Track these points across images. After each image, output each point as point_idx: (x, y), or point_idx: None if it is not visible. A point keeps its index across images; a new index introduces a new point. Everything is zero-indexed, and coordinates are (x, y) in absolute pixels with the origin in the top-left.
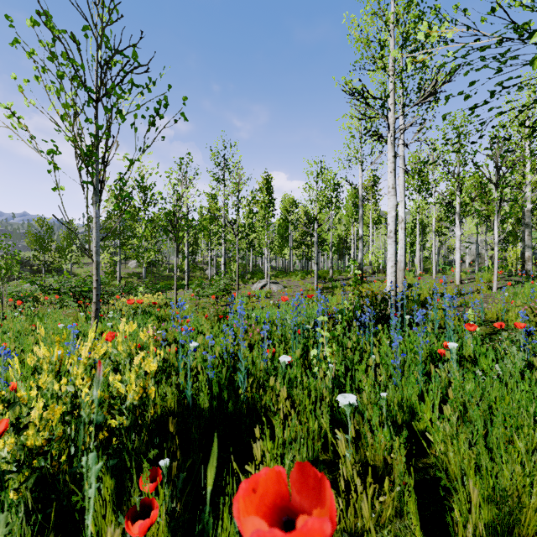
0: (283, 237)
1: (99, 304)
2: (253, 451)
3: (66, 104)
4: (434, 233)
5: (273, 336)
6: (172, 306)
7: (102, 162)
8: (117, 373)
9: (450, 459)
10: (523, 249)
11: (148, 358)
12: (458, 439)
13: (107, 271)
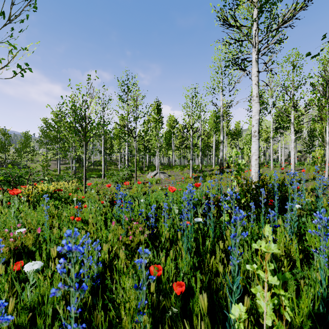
0: (168, 143)
1: None
2: None
3: None
4: (271, 139)
5: (159, 230)
6: (45, 198)
7: None
8: None
9: None
10: None
11: None
12: None
13: (43, 165)
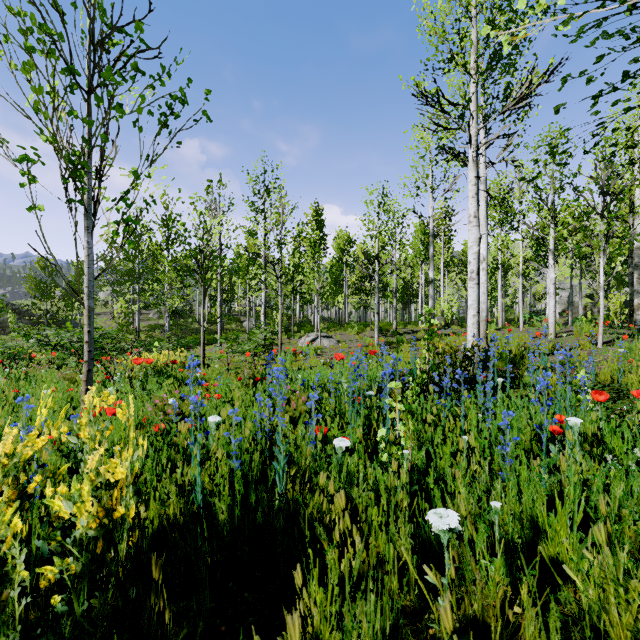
0: (336, 281)
1: (92, 364)
2: (289, 631)
3: (39, 88)
4: (521, 276)
5: (324, 406)
6: None
7: (97, 174)
8: (62, 484)
9: (612, 618)
10: (631, 295)
11: (111, 459)
12: (627, 586)
13: (121, 322)
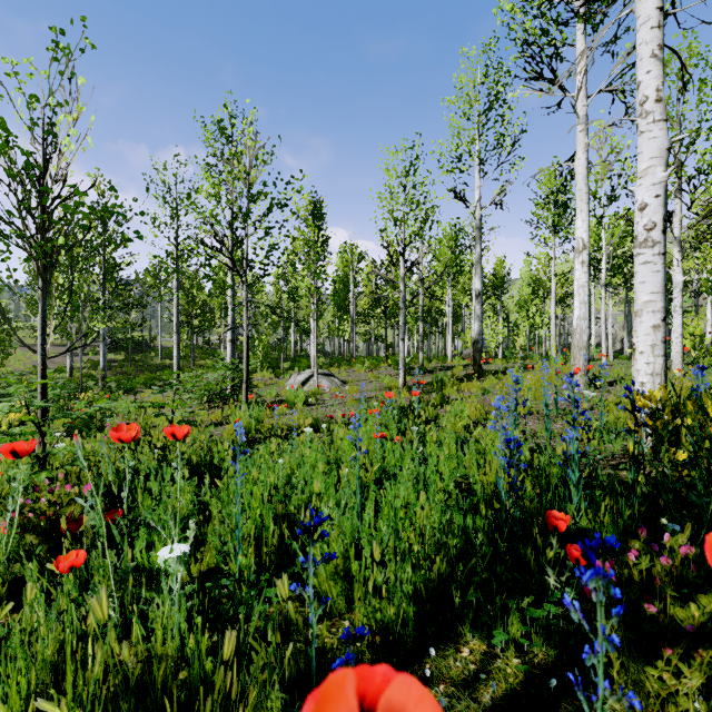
0: (341, 306)
1: None
2: None
3: None
4: (604, 288)
5: None
6: None
7: None
8: None
9: None
10: None
11: None
12: None
13: None
